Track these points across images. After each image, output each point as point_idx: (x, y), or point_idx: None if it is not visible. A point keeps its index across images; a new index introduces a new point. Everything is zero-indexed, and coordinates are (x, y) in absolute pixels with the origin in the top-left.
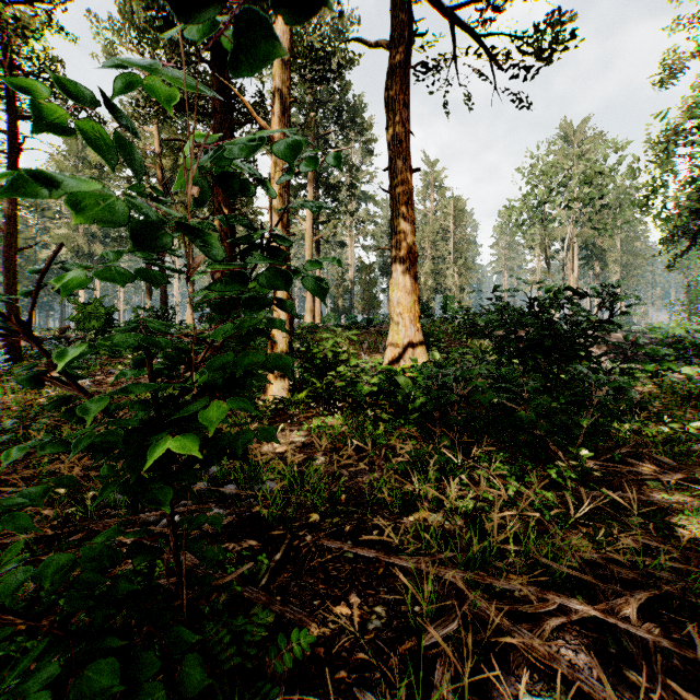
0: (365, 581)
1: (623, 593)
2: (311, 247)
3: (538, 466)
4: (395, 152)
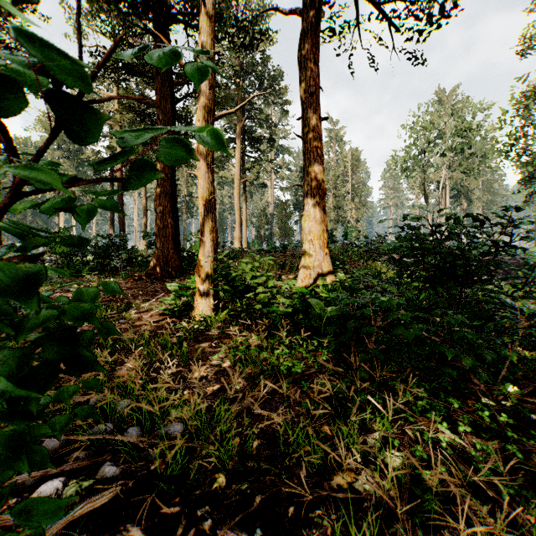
0: None
1: None
2: (239, 188)
3: (459, 399)
4: (307, 104)
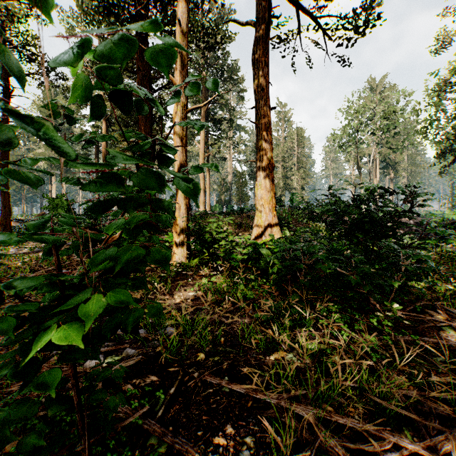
0: (238, 413)
1: (443, 430)
2: (203, 161)
3: (362, 314)
4: (259, 96)
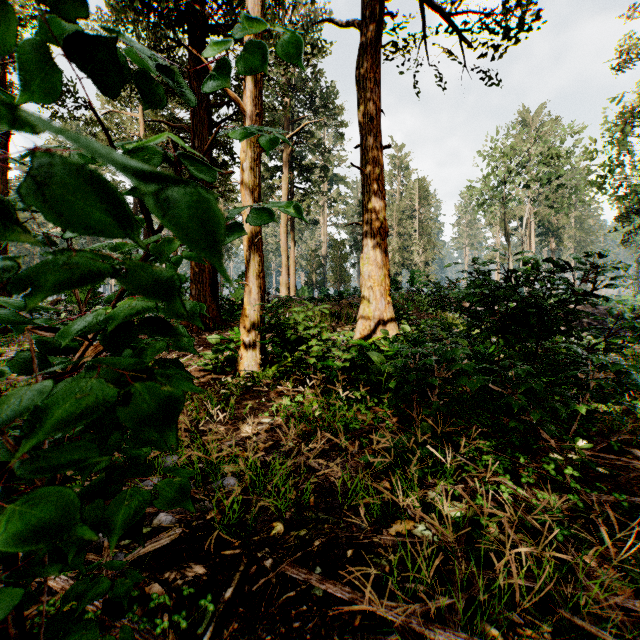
0: (338, 637)
1: None
2: (286, 225)
3: (528, 455)
4: (366, 129)
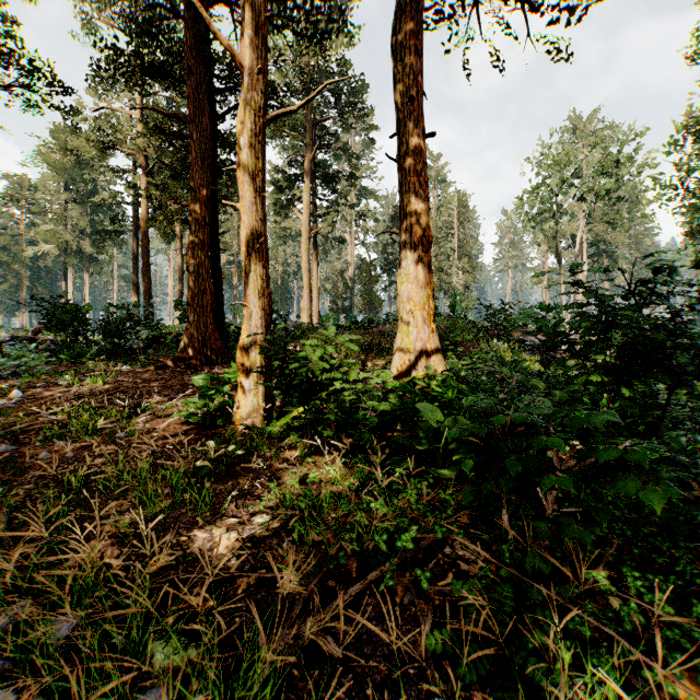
0: None
1: None
2: (307, 242)
3: None
4: (404, 113)
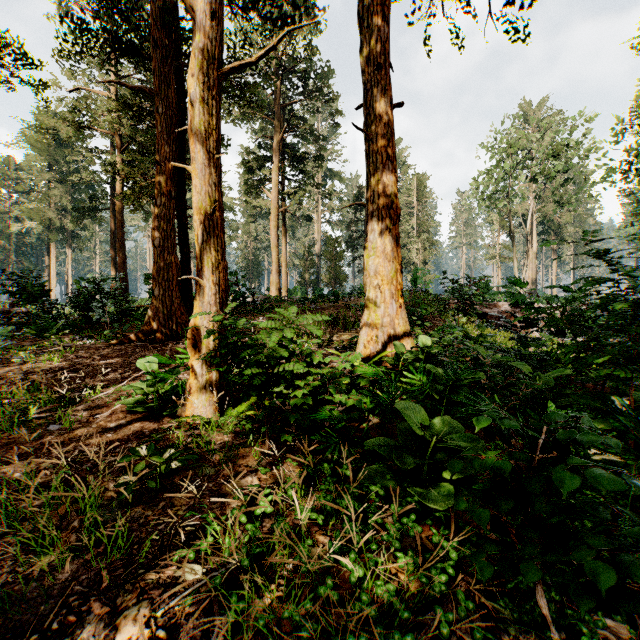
0: None
1: None
2: (276, 219)
3: None
4: (371, 82)
